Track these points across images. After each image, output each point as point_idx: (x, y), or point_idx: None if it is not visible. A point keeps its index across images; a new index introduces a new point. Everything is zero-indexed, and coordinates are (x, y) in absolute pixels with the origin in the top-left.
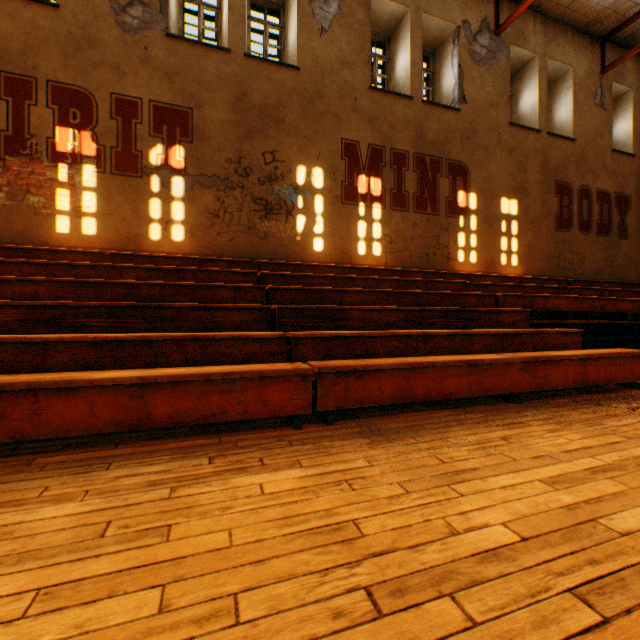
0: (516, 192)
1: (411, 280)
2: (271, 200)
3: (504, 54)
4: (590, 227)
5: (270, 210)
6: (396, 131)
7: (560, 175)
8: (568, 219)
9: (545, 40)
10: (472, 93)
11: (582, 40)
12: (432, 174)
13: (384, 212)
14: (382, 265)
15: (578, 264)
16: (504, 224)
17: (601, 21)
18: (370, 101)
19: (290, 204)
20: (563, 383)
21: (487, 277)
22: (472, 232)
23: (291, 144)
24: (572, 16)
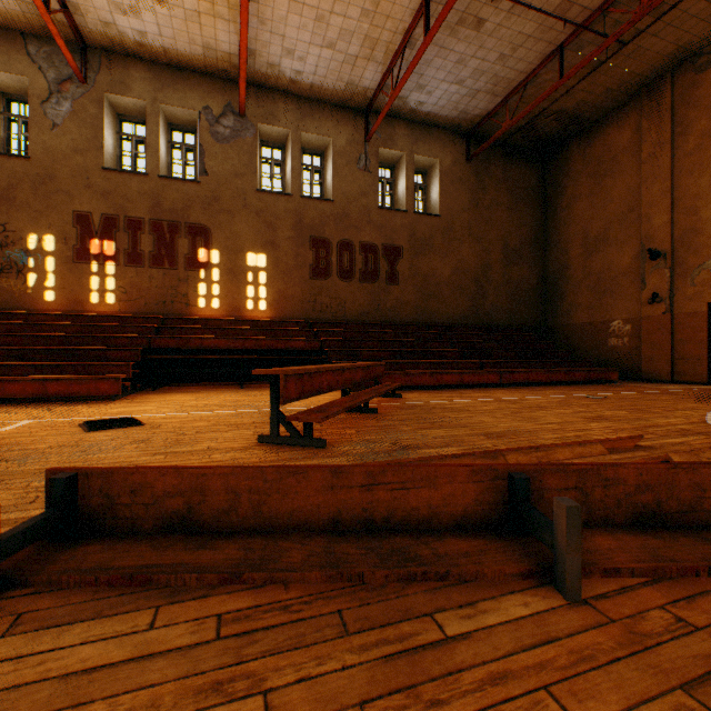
0: (265, 248)
1: (99, 325)
2: (3, 262)
3: (251, 132)
4: (353, 275)
5: (2, 270)
6: (132, 202)
7: (317, 231)
8: (327, 269)
9: (299, 117)
10: (215, 167)
11: (344, 114)
12: (171, 236)
13: (119, 268)
14: (117, 311)
15: (339, 307)
16: (251, 275)
17: (351, 99)
18: (104, 179)
19: (22, 265)
20: (23, 394)
21: (216, 320)
22: (215, 282)
23: (23, 217)
24: (322, 96)
